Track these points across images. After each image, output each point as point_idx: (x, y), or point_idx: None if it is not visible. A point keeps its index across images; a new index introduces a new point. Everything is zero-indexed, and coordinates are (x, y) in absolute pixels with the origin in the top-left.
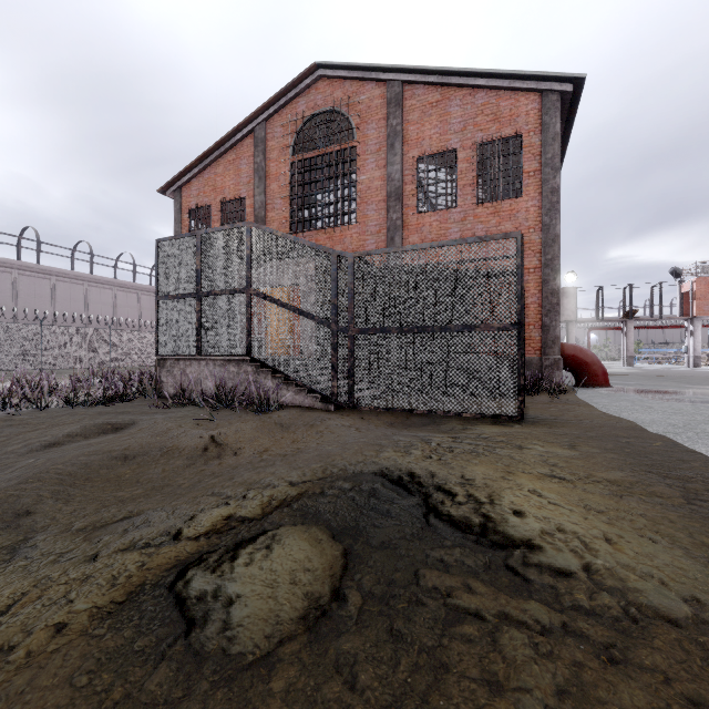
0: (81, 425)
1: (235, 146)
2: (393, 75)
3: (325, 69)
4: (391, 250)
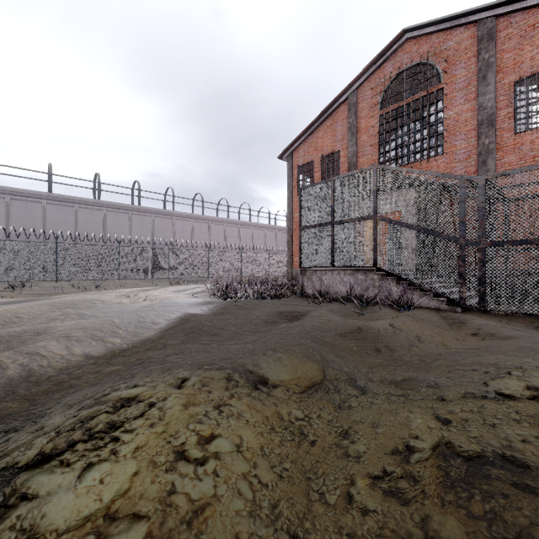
0: (281, 311)
1: (332, 114)
2: (486, 13)
3: (411, 32)
4: (533, 168)
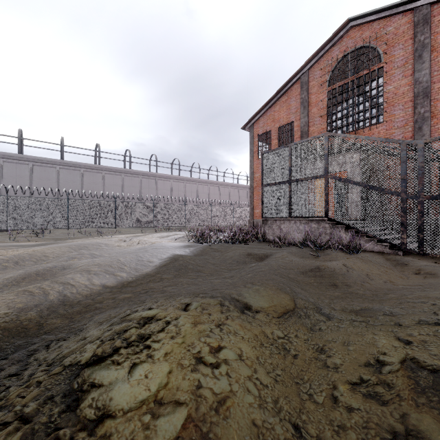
0: (249, 253)
1: (286, 92)
2: (421, 2)
3: (355, 20)
4: None
